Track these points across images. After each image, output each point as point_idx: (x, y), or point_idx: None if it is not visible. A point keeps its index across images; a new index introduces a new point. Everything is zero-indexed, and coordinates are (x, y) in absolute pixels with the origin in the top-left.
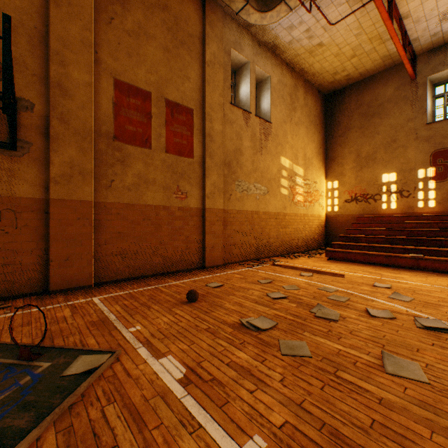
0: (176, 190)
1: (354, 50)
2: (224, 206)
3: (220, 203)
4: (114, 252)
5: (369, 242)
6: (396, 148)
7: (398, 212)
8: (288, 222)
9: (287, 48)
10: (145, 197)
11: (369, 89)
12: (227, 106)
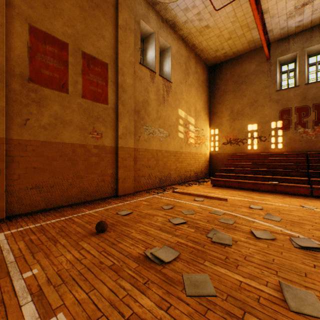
0: (92, 131)
1: (230, 33)
2: (134, 145)
3: (131, 143)
4: (29, 186)
5: (241, 173)
6: (257, 106)
7: (258, 151)
8: (184, 158)
9: (183, 26)
10: (62, 136)
11: (239, 65)
12: (137, 65)
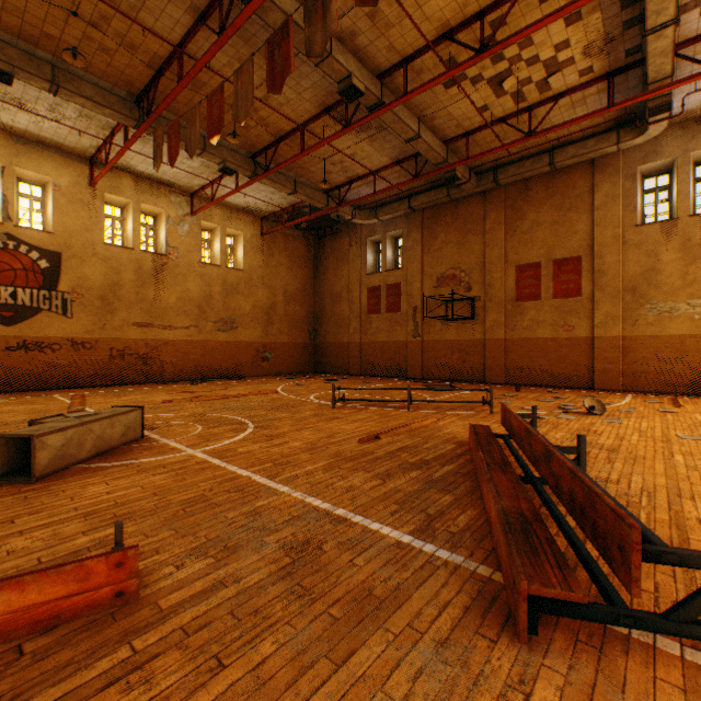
0: (562, 325)
1: None
2: (624, 333)
3: (614, 331)
4: (516, 367)
5: None
6: None
7: None
8: None
9: None
10: (536, 333)
11: None
12: (630, 231)
